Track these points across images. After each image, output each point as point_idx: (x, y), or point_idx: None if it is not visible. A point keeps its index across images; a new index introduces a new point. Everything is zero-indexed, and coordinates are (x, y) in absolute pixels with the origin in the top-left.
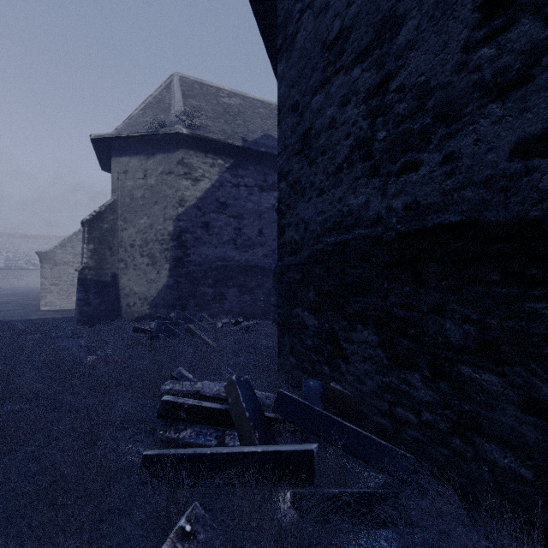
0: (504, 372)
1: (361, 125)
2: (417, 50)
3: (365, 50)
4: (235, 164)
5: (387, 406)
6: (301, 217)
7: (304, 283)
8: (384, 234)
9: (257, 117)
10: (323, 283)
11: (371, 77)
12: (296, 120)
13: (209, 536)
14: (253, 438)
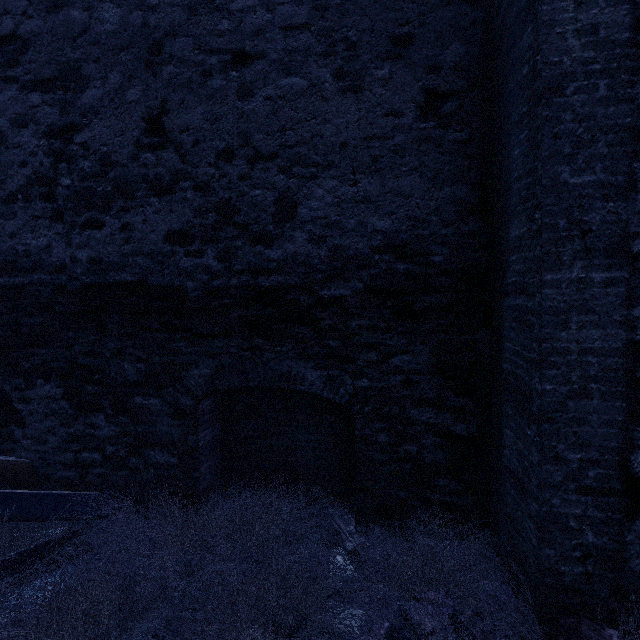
0: (162, 395)
1: (42, 160)
2: (101, 120)
3: (47, 82)
4: None
5: (73, 456)
6: None
7: None
8: (69, 283)
9: None
10: None
11: (54, 115)
12: None
13: None
14: None
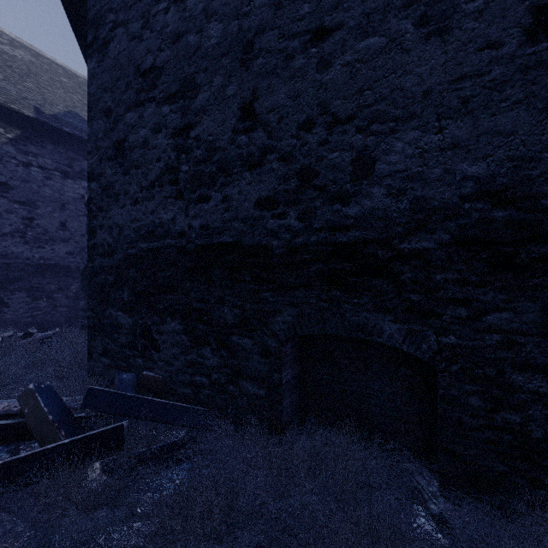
0: (253, 336)
1: (170, 155)
2: (208, 116)
3: (173, 95)
4: (23, 137)
5: (189, 378)
6: (115, 222)
7: (118, 285)
8: (187, 245)
9: (58, 87)
10: (137, 284)
11: (177, 119)
12: (110, 126)
13: (8, 528)
14: (59, 437)
